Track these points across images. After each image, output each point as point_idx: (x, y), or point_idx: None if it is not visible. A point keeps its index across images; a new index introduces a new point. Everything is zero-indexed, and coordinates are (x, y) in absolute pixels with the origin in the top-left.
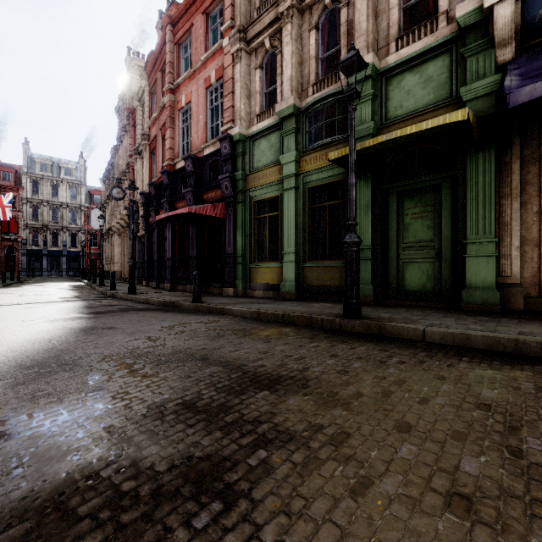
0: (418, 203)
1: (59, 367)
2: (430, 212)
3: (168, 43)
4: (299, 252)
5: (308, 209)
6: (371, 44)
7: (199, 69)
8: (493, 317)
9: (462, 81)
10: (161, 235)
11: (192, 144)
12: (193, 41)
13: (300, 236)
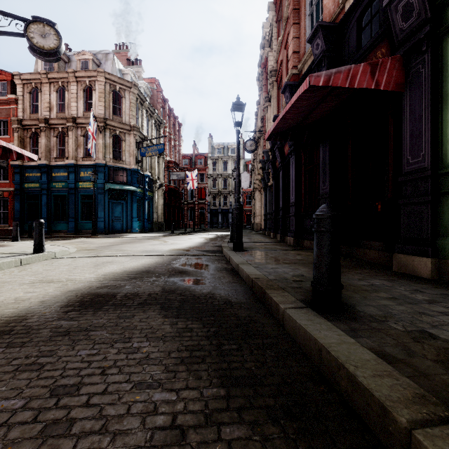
0: None
1: None
2: None
3: None
4: None
5: None
6: None
7: None
8: None
9: None
10: (286, 176)
11: (324, 17)
12: None
13: None
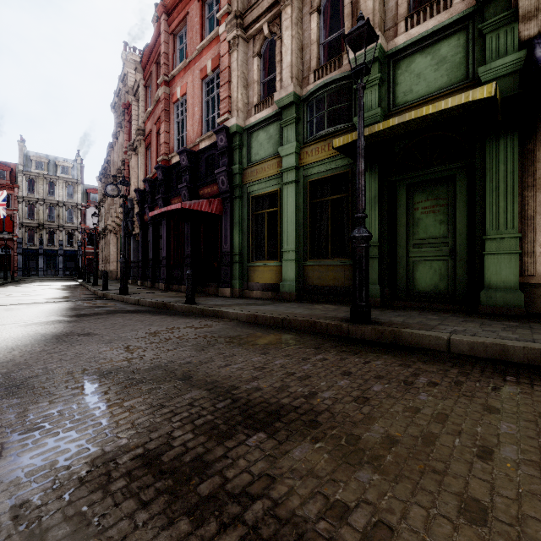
0: (430, 196)
1: (2, 390)
2: (443, 206)
3: (162, 33)
4: (299, 250)
5: (309, 204)
6: (378, 24)
7: (194, 59)
8: (521, 321)
9: (480, 61)
10: (156, 233)
11: (187, 138)
12: (188, 31)
13: (300, 233)
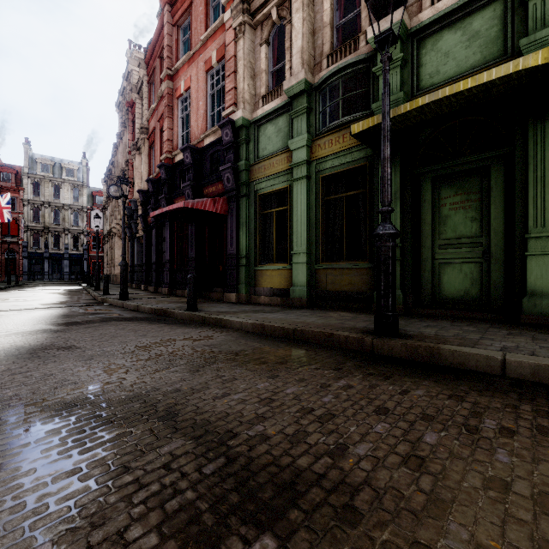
0: (459, 190)
1: None
2: (475, 201)
3: (165, 25)
4: (311, 252)
5: (322, 202)
6: None
7: (199, 50)
8: None
9: (521, 33)
10: (159, 235)
11: (192, 134)
12: (192, 21)
13: (312, 233)
